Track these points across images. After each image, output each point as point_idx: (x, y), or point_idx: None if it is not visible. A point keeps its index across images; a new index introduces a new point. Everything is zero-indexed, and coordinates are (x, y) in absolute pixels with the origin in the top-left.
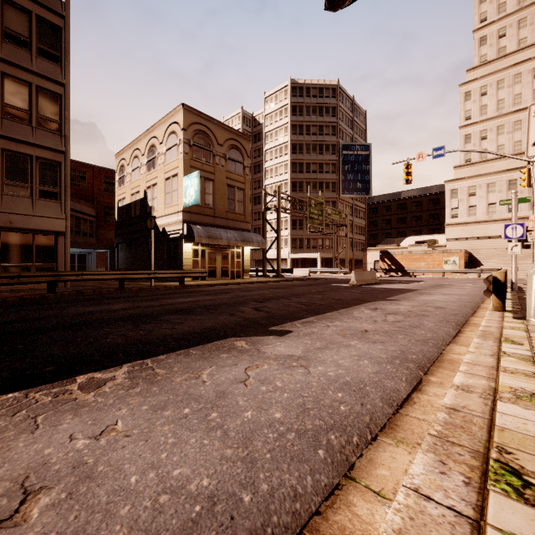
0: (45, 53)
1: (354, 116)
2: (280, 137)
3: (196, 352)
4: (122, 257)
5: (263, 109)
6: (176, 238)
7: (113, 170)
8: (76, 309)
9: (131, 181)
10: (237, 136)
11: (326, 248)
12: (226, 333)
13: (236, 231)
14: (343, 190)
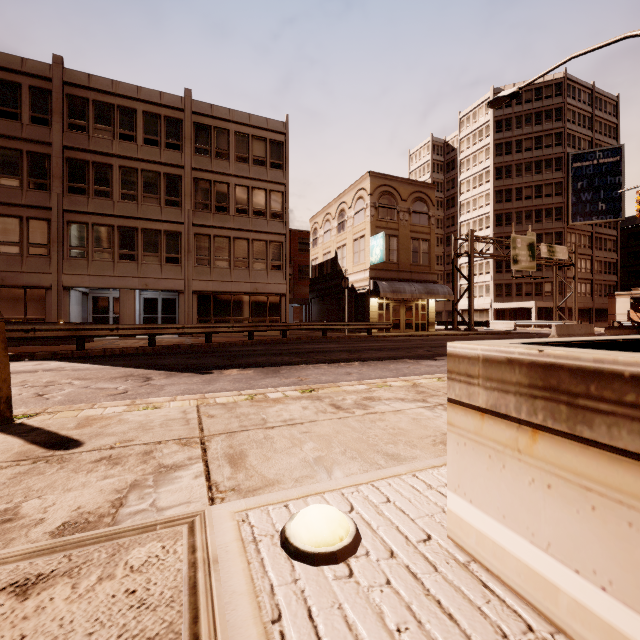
0: (274, 165)
1: (594, 110)
2: (479, 162)
3: (386, 361)
4: (315, 310)
5: (458, 133)
6: (363, 293)
7: (305, 231)
8: (310, 346)
9: (323, 243)
10: (422, 187)
11: (546, 295)
12: (402, 358)
13: (420, 283)
14: (575, 215)
